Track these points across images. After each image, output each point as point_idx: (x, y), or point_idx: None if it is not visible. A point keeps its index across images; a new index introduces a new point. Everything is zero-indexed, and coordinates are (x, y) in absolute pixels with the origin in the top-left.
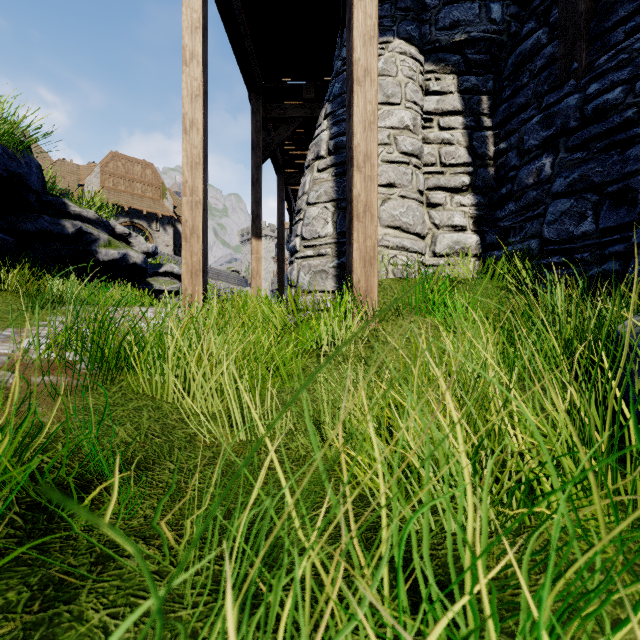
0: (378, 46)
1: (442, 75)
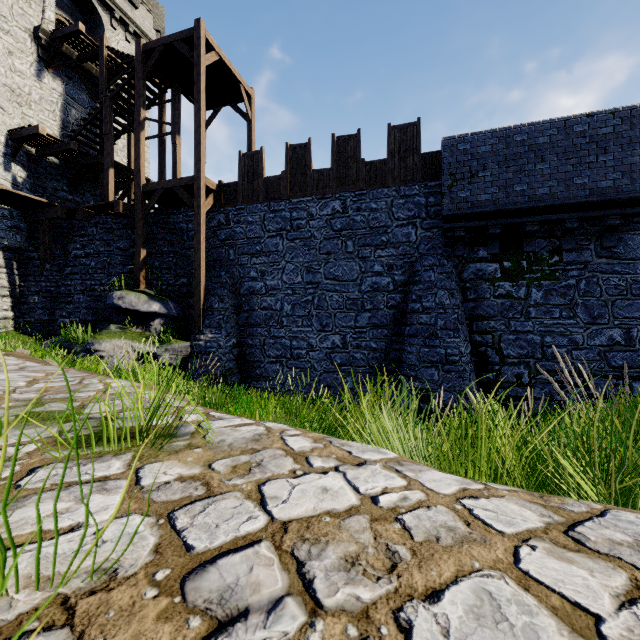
0: None
1: None
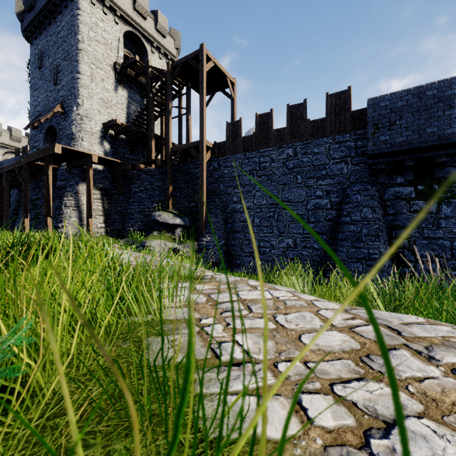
0: (85, 185)
1: (97, 190)
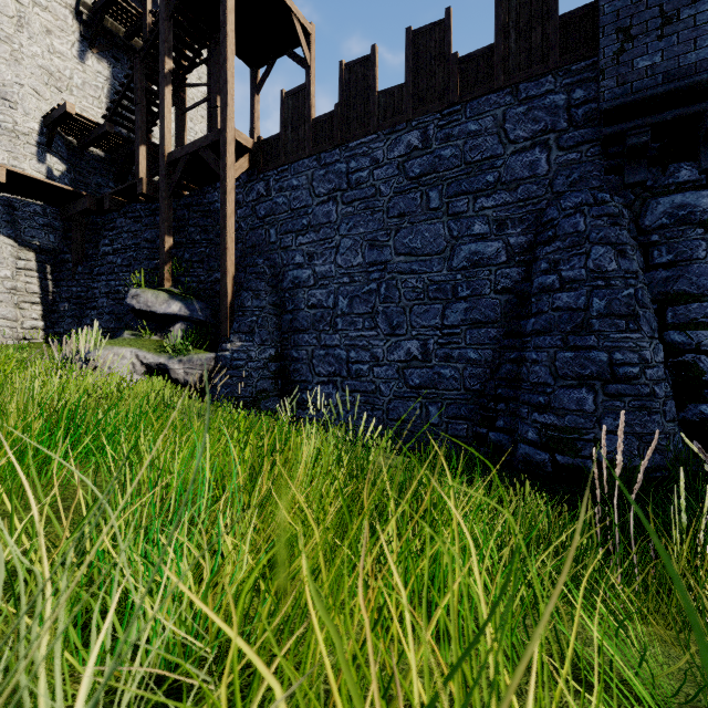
0: None
1: (28, 252)
